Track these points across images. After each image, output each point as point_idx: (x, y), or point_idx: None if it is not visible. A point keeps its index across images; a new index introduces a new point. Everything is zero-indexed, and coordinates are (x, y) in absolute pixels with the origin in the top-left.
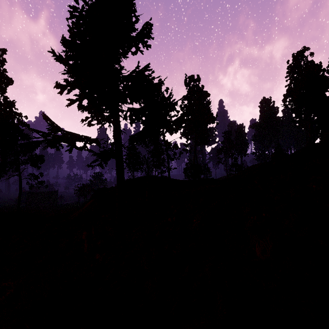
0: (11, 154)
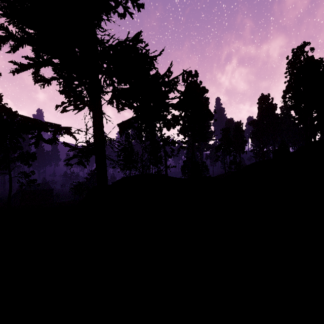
0: None
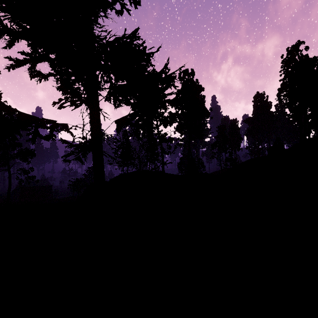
0: None
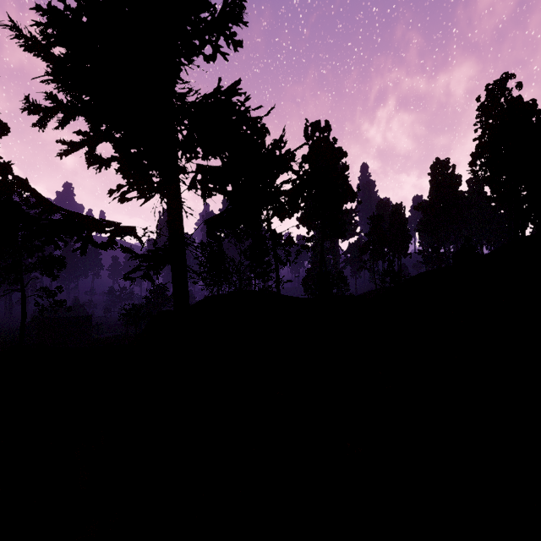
0: (6, 255)
